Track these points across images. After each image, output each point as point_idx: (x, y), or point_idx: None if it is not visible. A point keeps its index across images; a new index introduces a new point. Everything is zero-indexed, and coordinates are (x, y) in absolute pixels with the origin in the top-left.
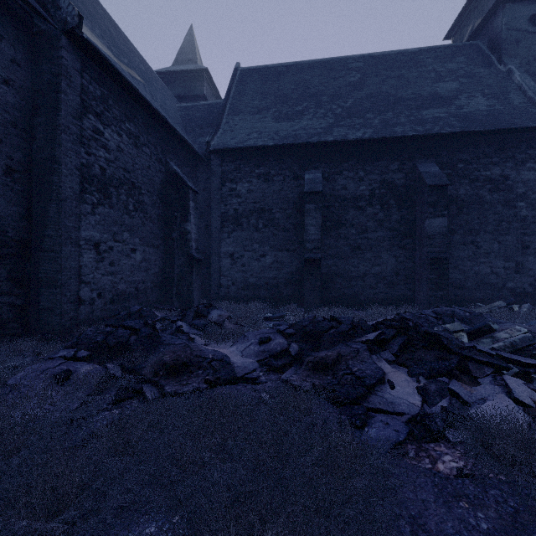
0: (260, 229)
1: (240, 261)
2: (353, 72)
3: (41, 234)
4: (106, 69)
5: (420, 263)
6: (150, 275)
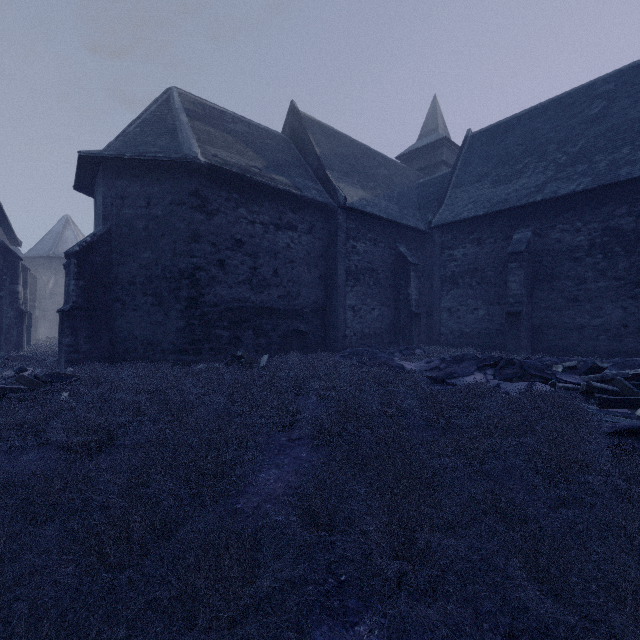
0: (473, 287)
1: (456, 314)
2: (597, 101)
3: (331, 304)
4: (357, 212)
5: None
6: (384, 325)
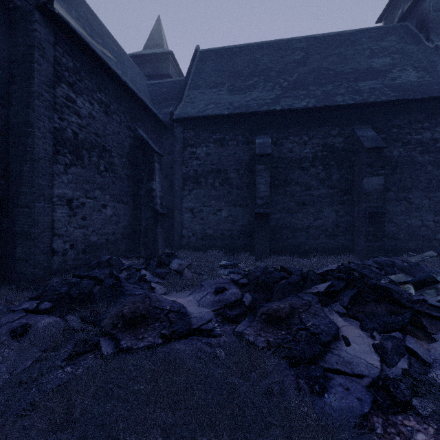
0: (216, 188)
1: (199, 215)
2: (297, 51)
3: (17, 191)
4: (78, 43)
5: (358, 217)
6: (120, 228)
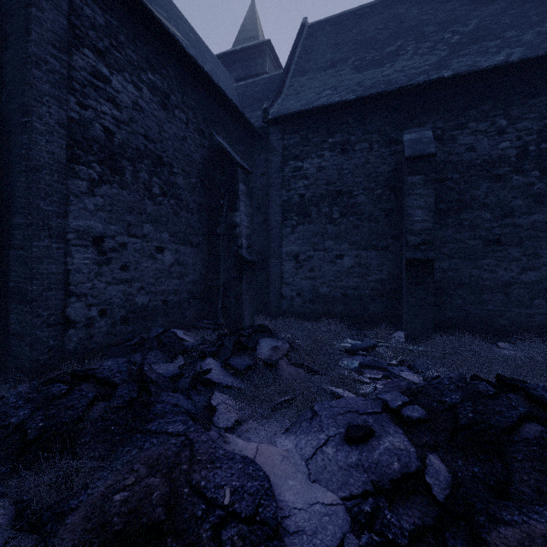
0: (334, 220)
1: (308, 264)
2: None
3: (11, 223)
4: None
5: None
6: (186, 284)
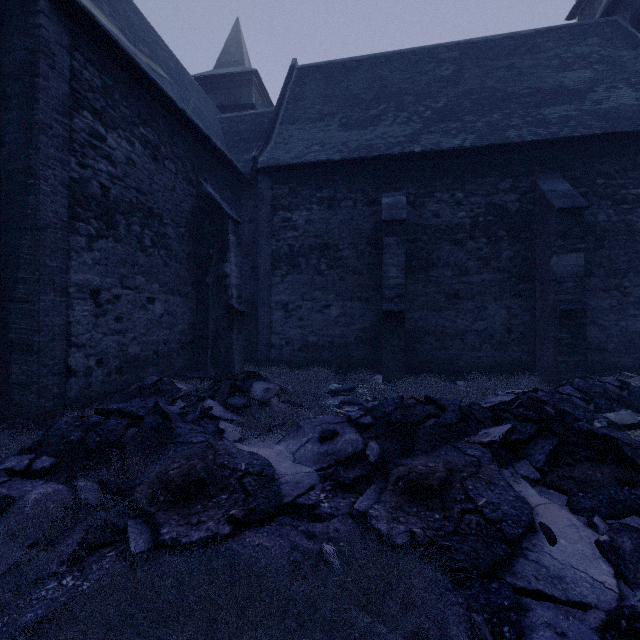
0: (322, 272)
1: (297, 314)
2: (446, 64)
3: (12, 277)
4: (109, 48)
5: (542, 316)
6: (175, 334)
